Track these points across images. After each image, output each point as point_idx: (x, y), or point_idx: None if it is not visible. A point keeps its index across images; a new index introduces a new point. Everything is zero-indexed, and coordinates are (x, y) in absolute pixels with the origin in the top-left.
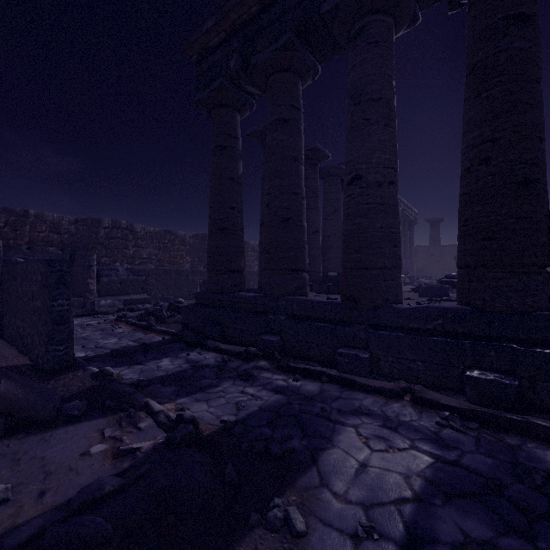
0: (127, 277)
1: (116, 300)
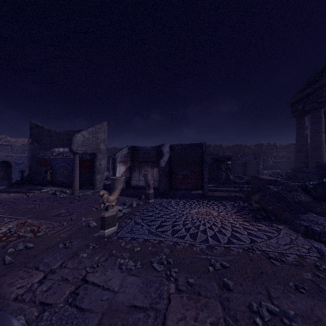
0: (272, 164)
1: (268, 171)
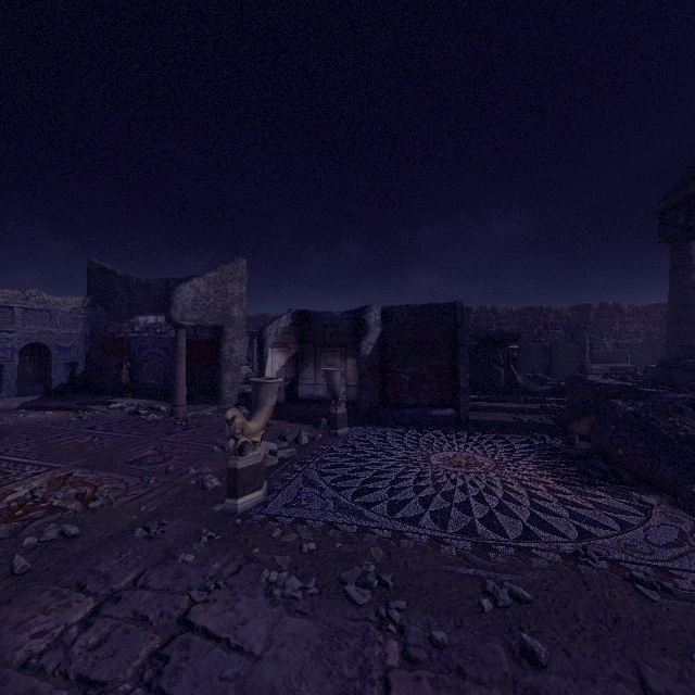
0: (612, 350)
1: (603, 366)
